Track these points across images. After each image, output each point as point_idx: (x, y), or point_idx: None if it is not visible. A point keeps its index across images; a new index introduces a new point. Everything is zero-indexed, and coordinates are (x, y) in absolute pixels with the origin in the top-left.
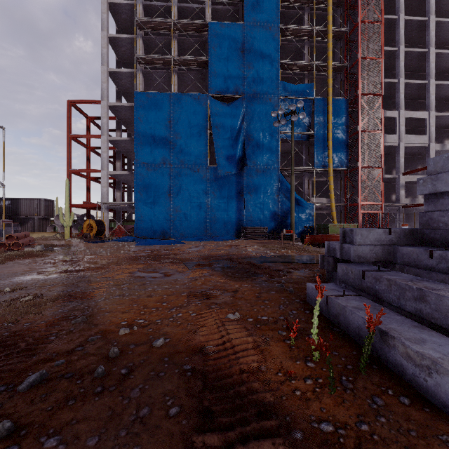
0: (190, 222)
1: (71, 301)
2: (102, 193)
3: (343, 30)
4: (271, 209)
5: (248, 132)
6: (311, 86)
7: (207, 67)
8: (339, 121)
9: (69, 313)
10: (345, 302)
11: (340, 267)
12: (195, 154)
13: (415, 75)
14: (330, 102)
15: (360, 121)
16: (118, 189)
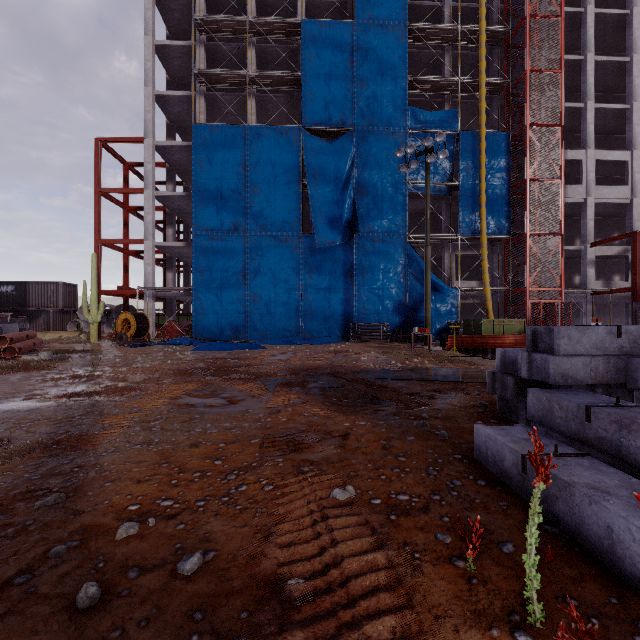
0: (274, 317)
1: (55, 454)
2: (145, 274)
3: (502, 30)
4: (395, 297)
5: (360, 183)
6: (455, 114)
7: (299, 88)
8: (496, 165)
9: (40, 483)
10: (565, 471)
11: (534, 396)
12: (282, 216)
13: (609, 97)
14: (483, 136)
15: (528, 164)
16: (170, 268)
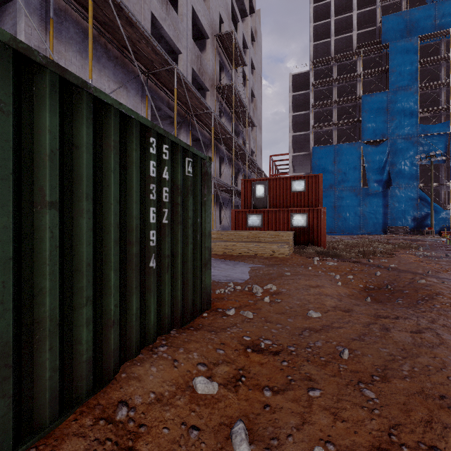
0: (348, 223)
1: None
2: None
3: None
4: (411, 214)
5: (391, 163)
6: (447, 124)
7: (358, 122)
8: None
9: None
10: None
11: None
12: (352, 181)
13: None
14: None
15: None
16: None
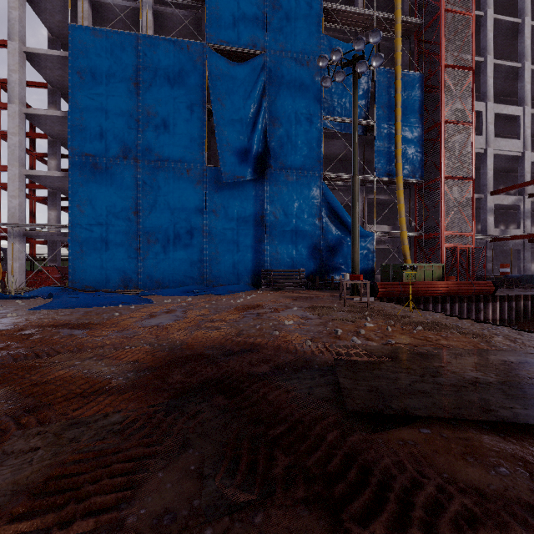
0: (173, 261)
1: None
2: (9, 208)
3: None
4: (310, 240)
5: (272, 114)
6: (371, 49)
7: (204, 4)
8: (410, 106)
9: None
10: None
11: None
12: (182, 144)
13: None
14: (399, 74)
15: (443, 106)
16: (53, 205)
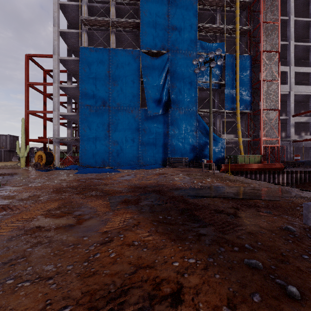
0: (125, 154)
1: None
2: (53, 130)
3: (247, 0)
4: (191, 143)
5: (172, 81)
6: (223, 45)
7: (139, 29)
8: (244, 72)
9: None
10: None
11: None
12: (129, 98)
13: (299, 41)
14: (238, 57)
15: (261, 72)
16: (69, 127)
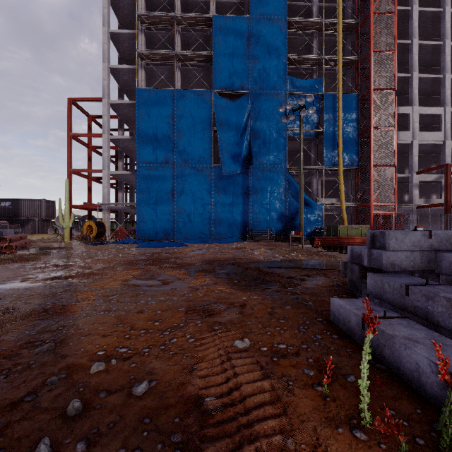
0: (194, 224)
1: (46, 318)
2: (103, 193)
3: (354, 22)
4: (278, 210)
5: (253, 130)
6: (320, 81)
7: (211, 63)
8: (349, 117)
9: (36, 337)
10: (390, 328)
11: (372, 278)
12: (199, 153)
13: (429, 69)
14: (340, 97)
15: (372, 117)
16: (120, 189)
